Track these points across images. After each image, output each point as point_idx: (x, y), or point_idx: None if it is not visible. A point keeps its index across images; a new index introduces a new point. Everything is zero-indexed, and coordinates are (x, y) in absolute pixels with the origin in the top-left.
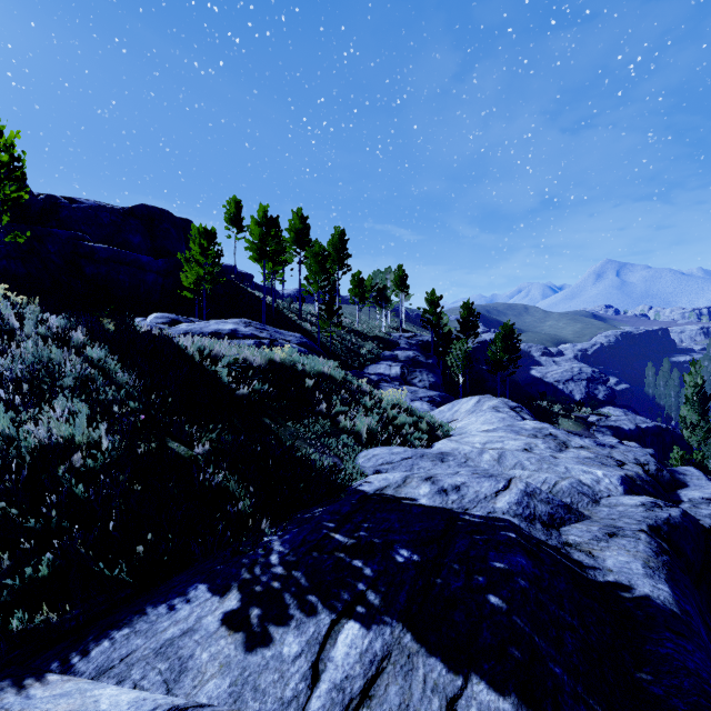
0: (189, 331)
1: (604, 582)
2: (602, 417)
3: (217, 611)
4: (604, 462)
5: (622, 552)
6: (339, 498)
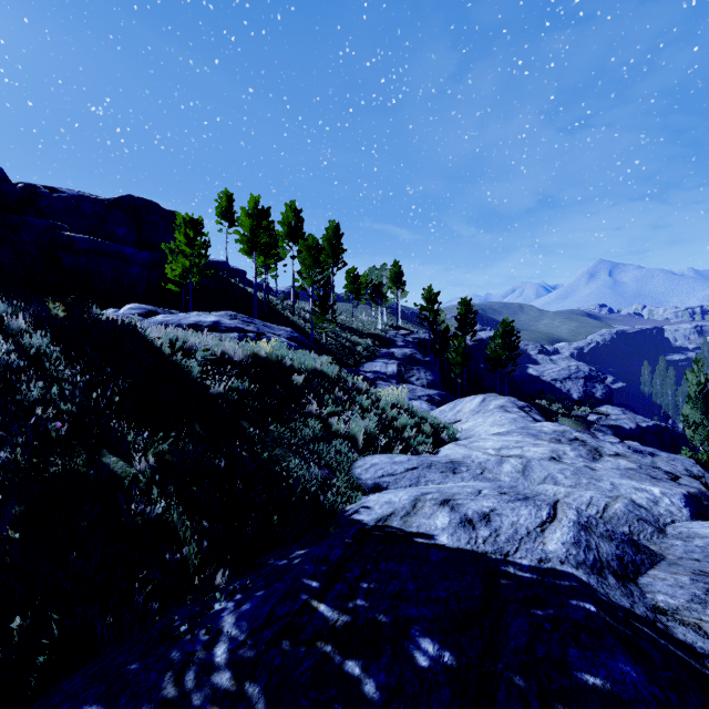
0: (165, 323)
1: None
2: (602, 416)
3: None
4: (653, 475)
5: None
6: (328, 531)
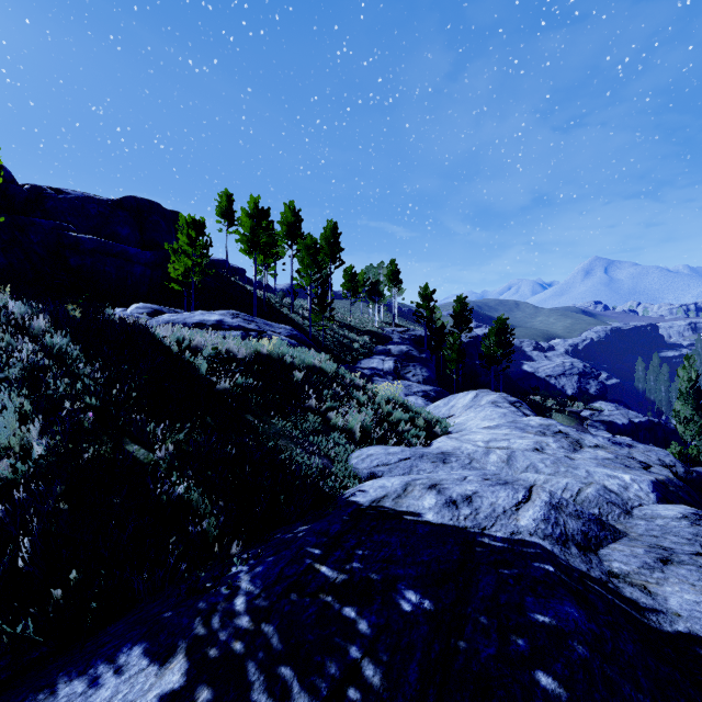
0: (171, 322)
1: (675, 633)
2: (595, 411)
3: (150, 692)
4: (627, 464)
5: (686, 587)
6: (328, 511)
